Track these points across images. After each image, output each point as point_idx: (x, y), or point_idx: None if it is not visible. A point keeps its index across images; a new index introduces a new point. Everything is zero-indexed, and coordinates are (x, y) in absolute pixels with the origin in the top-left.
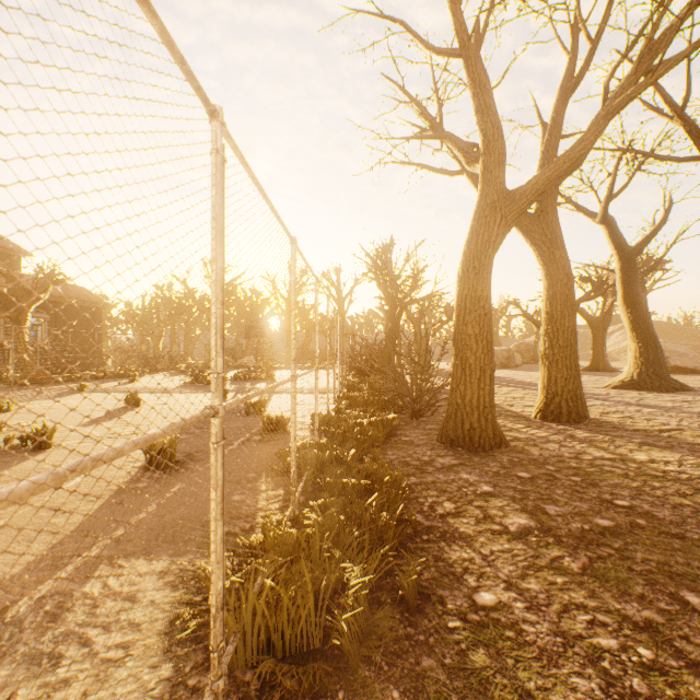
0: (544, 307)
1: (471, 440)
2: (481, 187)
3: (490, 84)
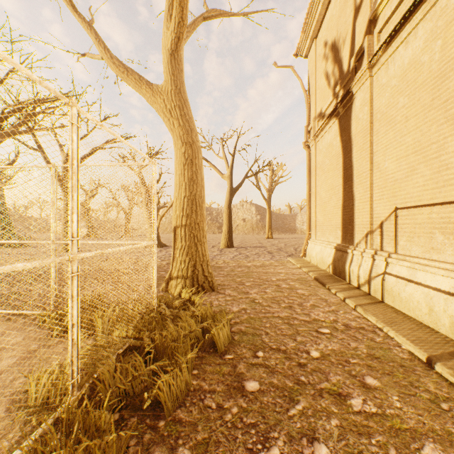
0: None
1: None
2: None
3: None
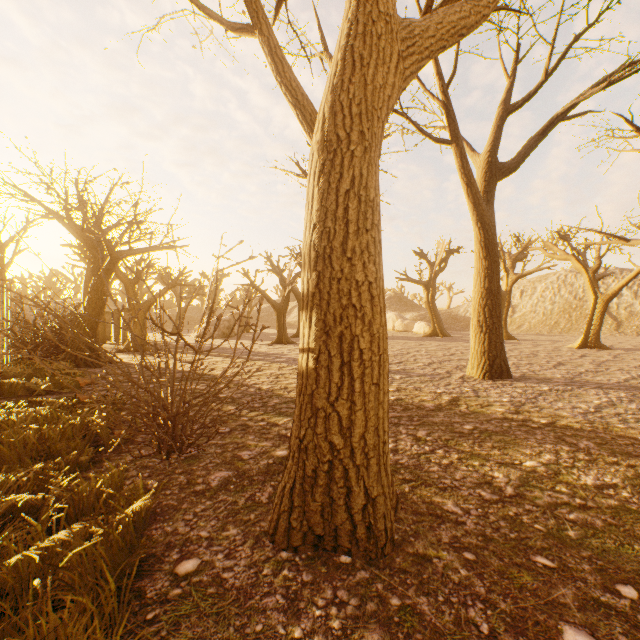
0: None
1: (373, 531)
2: None
3: None
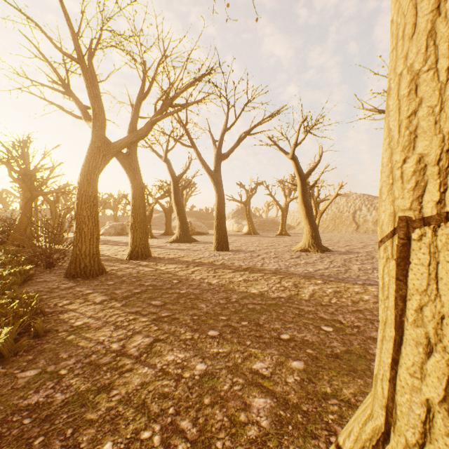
0: (131, 202)
1: (86, 272)
2: (92, 137)
3: (98, 82)
